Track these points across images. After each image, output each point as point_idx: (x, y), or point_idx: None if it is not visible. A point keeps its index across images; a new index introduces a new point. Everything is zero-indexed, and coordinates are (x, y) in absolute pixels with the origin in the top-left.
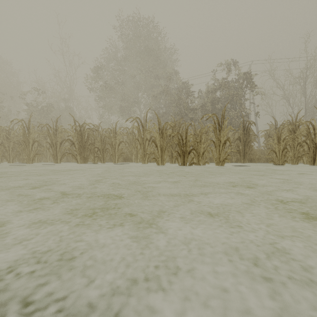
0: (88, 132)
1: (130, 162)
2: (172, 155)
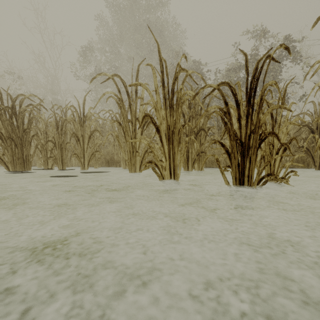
0: (30, 113)
1: (116, 167)
2: (187, 155)
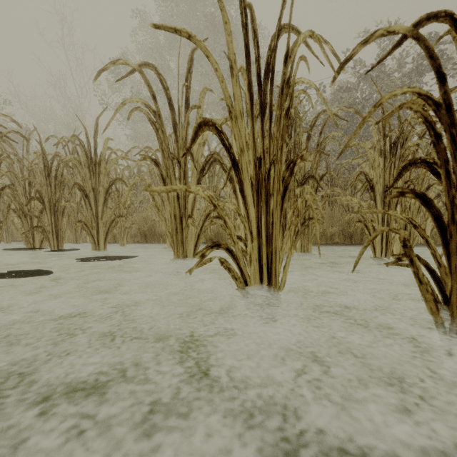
0: None
1: (158, 243)
2: (284, 224)
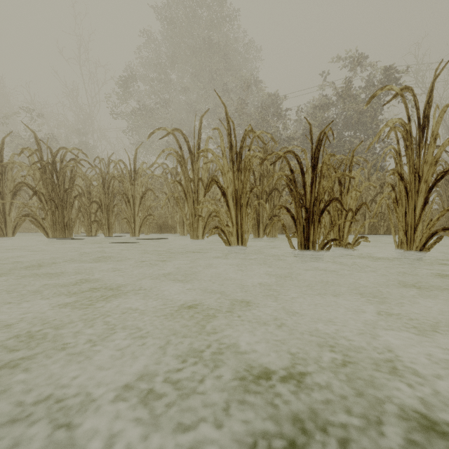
0: (72, 169)
1: (170, 234)
2: (258, 220)
